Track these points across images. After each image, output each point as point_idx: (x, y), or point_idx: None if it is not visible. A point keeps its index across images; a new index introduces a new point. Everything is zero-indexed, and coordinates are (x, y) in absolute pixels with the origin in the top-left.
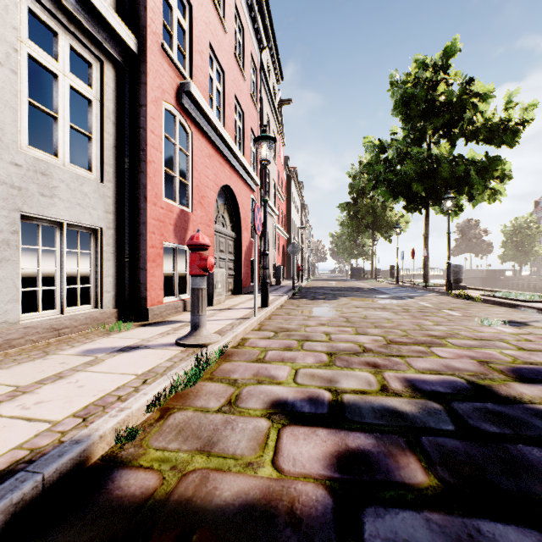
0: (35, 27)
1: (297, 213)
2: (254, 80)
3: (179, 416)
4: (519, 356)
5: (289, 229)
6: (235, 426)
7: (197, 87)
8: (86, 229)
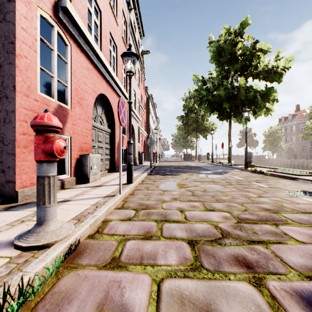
0: None
1: (153, 121)
2: (125, 29)
3: None
4: None
5: (148, 130)
6: None
7: (76, 12)
8: None
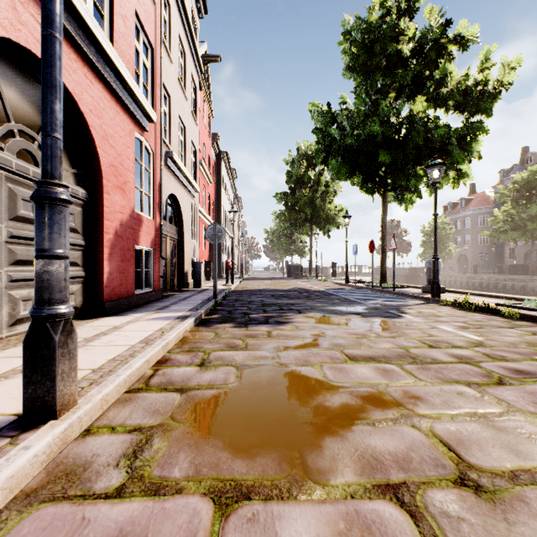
0: None
1: (229, 203)
2: None
3: None
4: None
5: (218, 218)
6: None
7: None
8: None
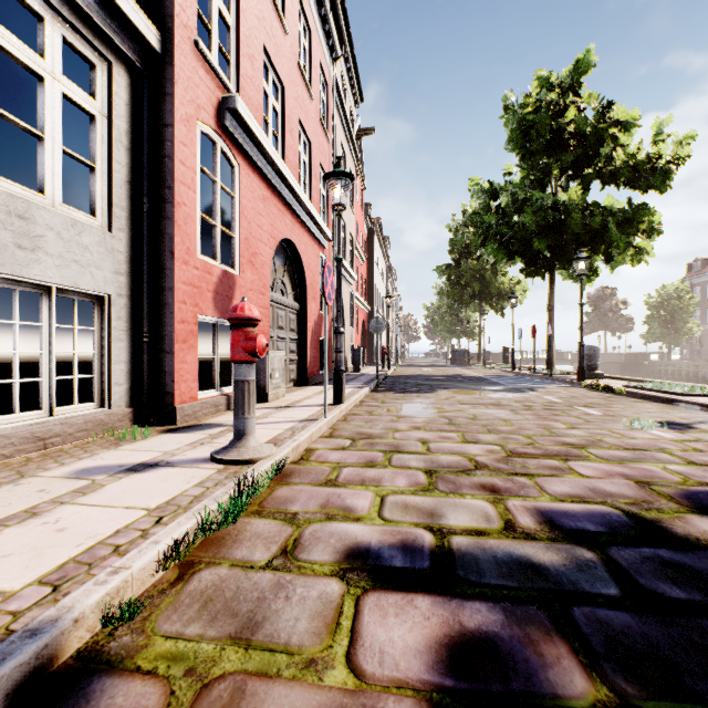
0: (17, 15)
1: (382, 279)
2: (324, 101)
3: (206, 576)
4: (691, 474)
5: (371, 299)
6: (292, 592)
7: (247, 105)
8: (87, 296)
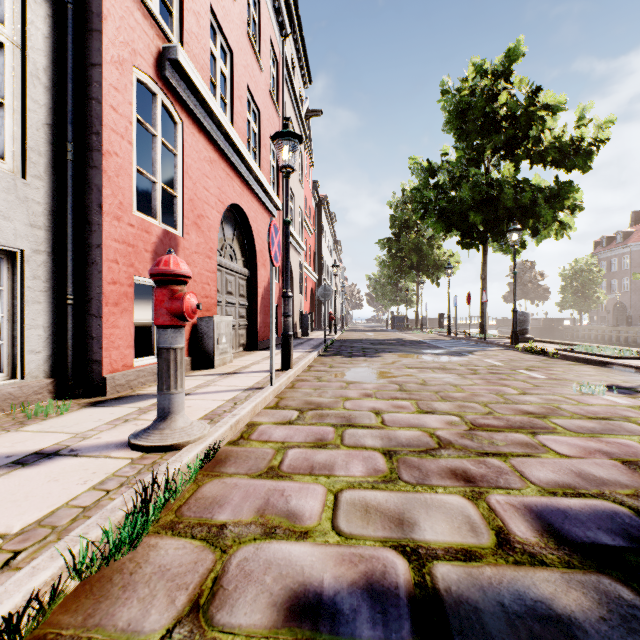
0: None
1: (329, 251)
2: (274, 75)
3: None
4: None
5: (318, 268)
6: None
7: (191, 61)
8: None
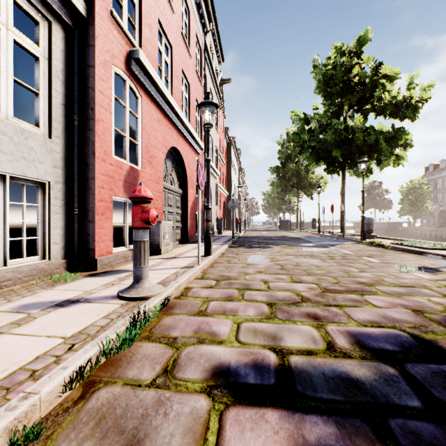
0: None
1: (235, 175)
2: (199, 59)
3: (103, 394)
4: None
5: (229, 188)
6: (169, 409)
7: (147, 57)
8: (33, 182)
